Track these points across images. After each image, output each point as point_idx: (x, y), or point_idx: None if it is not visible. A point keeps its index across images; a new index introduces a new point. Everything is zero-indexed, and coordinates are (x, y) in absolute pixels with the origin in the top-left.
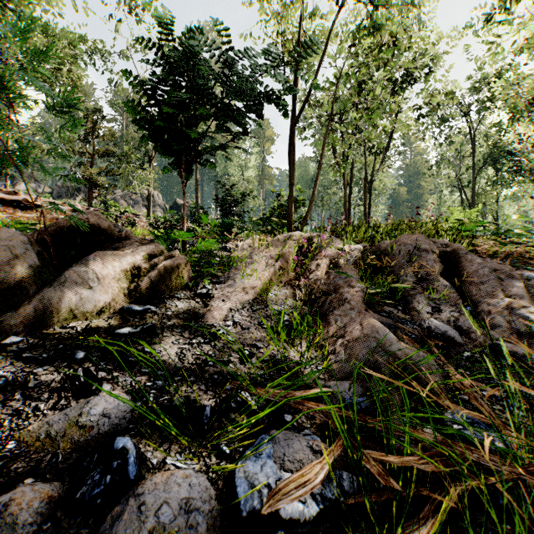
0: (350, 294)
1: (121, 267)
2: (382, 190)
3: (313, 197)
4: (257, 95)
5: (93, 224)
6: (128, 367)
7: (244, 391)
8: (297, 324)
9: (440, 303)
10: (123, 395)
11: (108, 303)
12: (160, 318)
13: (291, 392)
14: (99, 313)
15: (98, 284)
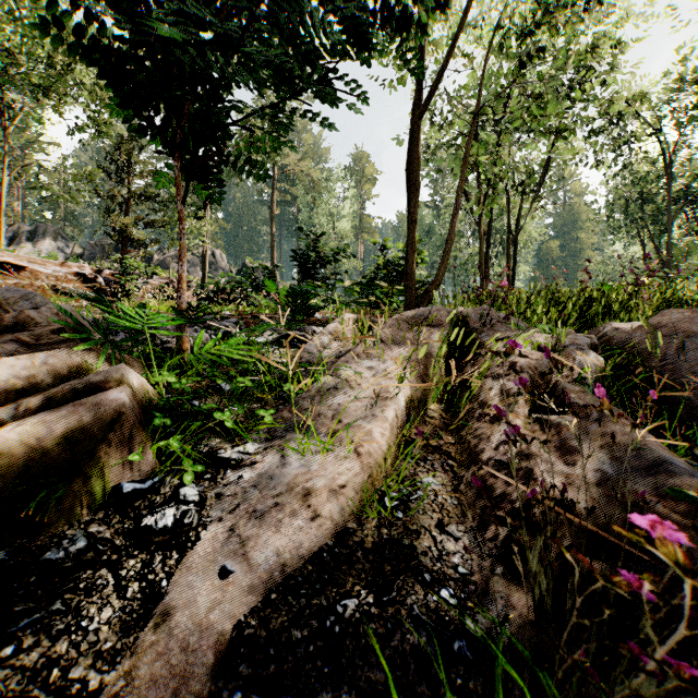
0: None
1: None
2: (527, 244)
3: (449, 244)
4: None
5: None
6: None
7: None
8: None
9: None
10: None
11: None
12: None
13: None
14: None
15: None
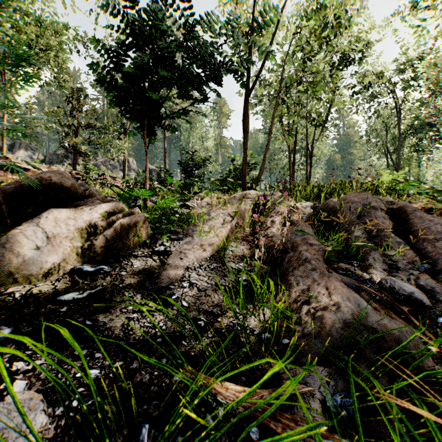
0: (308, 252)
1: (76, 225)
2: (320, 157)
3: (264, 160)
4: (215, 62)
5: (56, 182)
6: (59, 348)
7: (195, 396)
8: (256, 285)
9: (396, 260)
10: (36, 402)
11: (57, 264)
12: (113, 279)
13: (257, 391)
14: (48, 274)
15: (47, 243)
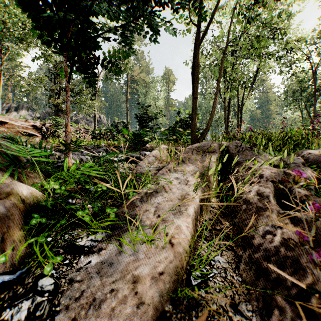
0: None
1: None
2: (246, 112)
3: (213, 110)
4: None
5: None
6: None
7: None
8: None
9: None
10: None
11: None
12: None
13: None
14: None
15: None
